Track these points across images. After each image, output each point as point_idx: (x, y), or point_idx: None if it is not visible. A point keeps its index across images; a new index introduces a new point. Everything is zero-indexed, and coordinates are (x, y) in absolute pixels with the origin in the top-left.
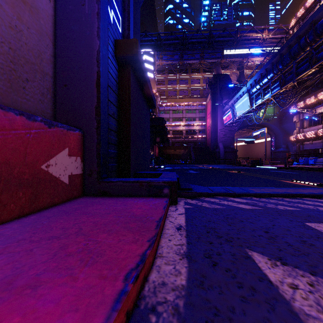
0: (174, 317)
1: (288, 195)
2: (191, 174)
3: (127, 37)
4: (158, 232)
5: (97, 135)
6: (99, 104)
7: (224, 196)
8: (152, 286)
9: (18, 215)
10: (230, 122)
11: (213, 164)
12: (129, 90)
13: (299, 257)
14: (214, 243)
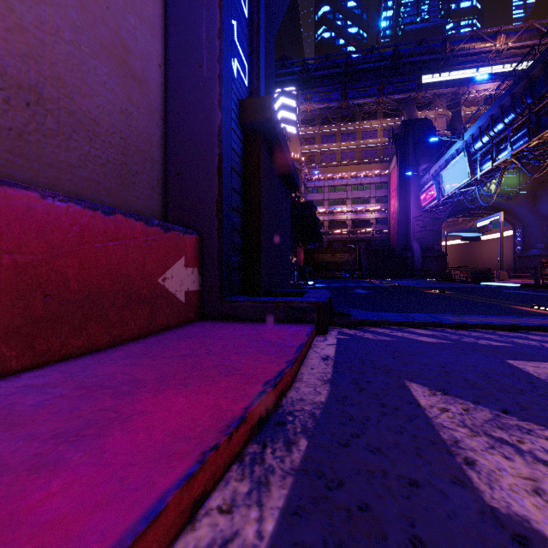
0: (310, 419)
1: (506, 326)
2: (357, 295)
3: (256, 90)
4: (298, 357)
5: (219, 239)
6: (221, 197)
7: (401, 326)
8: (290, 400)
9: (138, 336)
10: (433, 204)
11: (401, 278)
12: (259, 170)
13: (469, 390)
14: (366, 373)
